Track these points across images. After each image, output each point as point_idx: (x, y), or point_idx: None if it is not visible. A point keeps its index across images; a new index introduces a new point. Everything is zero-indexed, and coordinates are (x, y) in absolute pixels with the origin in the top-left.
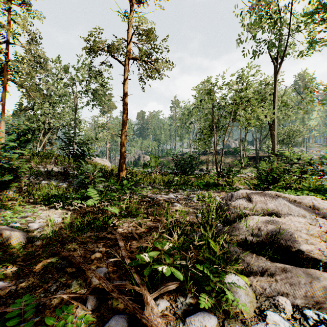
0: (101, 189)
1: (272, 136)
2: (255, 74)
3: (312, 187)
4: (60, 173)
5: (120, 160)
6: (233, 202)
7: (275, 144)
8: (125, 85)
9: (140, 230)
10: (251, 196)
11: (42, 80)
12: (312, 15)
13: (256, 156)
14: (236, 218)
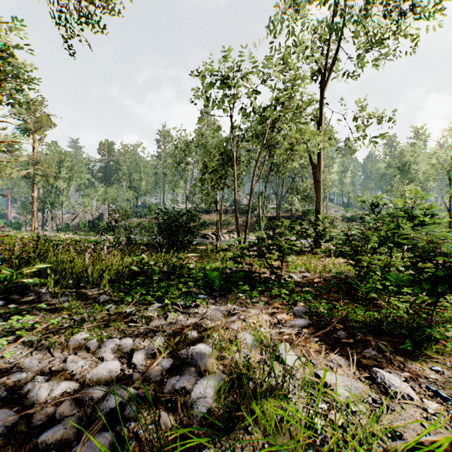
0: None
1: (315, 182)
2: (308, 59)
3: None
4: None
5: None
6: None
7: (321, 196)
8: None
9: None
10: None
11: None
12: None
13: (277, 215)
14: None
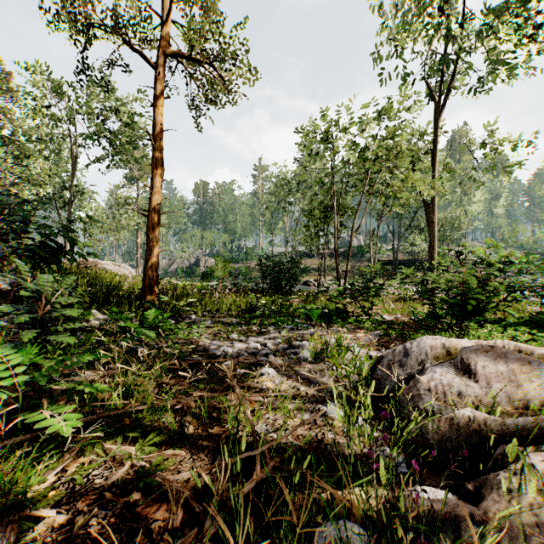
0: (64, 341)
1: (429, 224)
2: (408, 107)
3: (530, 318)
4: (1, 293)
5: (146, 265)
6: (420, 376)
7: (435, 239)
8: (157, 109)
9: (137, 513)
10: (470, 361)
11: (1, 109)
12: (500, 12)
13: (394, 259)
14: (447, 435)
